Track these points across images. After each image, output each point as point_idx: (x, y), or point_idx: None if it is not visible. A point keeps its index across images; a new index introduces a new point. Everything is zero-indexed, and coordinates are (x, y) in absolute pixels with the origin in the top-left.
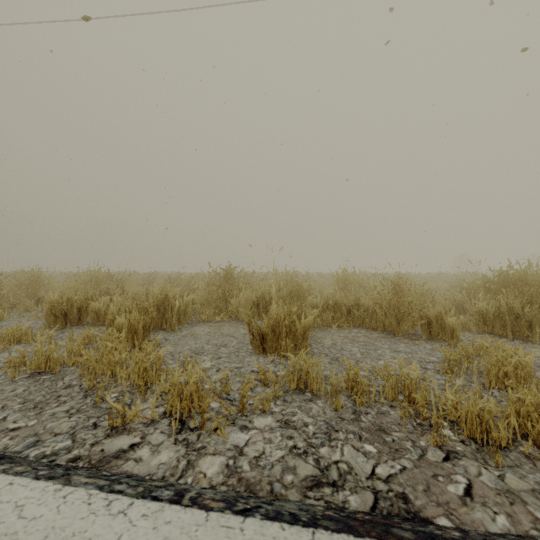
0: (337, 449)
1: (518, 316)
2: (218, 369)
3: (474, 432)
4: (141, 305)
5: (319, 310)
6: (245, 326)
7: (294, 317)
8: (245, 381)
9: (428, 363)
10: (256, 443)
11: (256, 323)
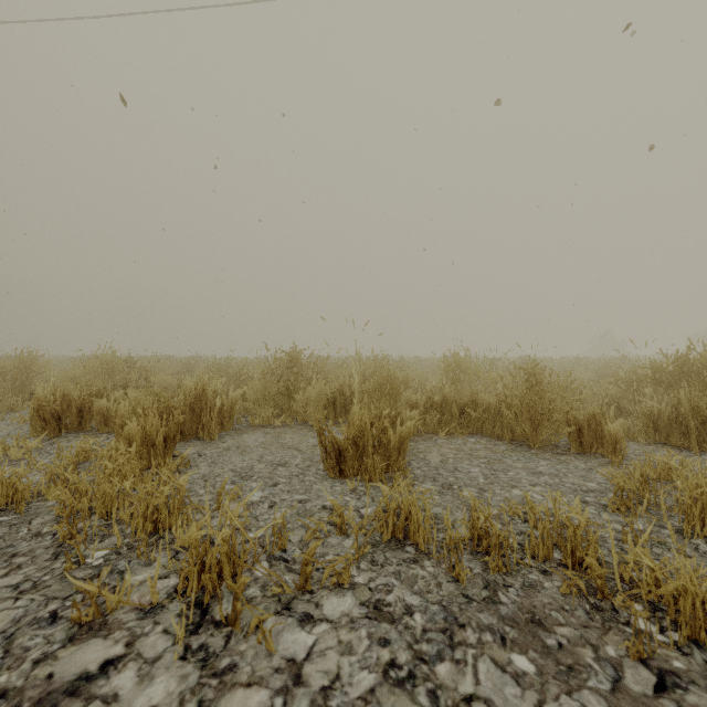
0: (468, 668)
1: (706, 420)
2: (271, 503)
3: (699, 631)
4: (165, 403)
5: (420, 409)
6: (315, 433)
7: (387, 423)
8: (310, 528)
9: (586, 492)
10: (324, 655)
11: (331, 432)
